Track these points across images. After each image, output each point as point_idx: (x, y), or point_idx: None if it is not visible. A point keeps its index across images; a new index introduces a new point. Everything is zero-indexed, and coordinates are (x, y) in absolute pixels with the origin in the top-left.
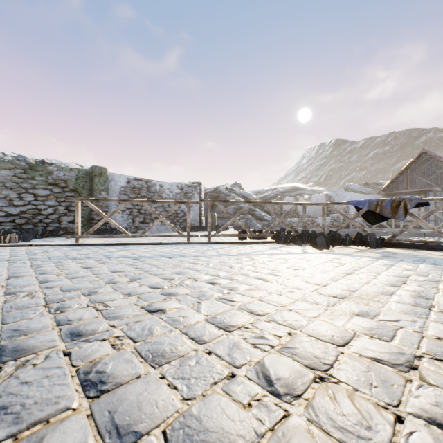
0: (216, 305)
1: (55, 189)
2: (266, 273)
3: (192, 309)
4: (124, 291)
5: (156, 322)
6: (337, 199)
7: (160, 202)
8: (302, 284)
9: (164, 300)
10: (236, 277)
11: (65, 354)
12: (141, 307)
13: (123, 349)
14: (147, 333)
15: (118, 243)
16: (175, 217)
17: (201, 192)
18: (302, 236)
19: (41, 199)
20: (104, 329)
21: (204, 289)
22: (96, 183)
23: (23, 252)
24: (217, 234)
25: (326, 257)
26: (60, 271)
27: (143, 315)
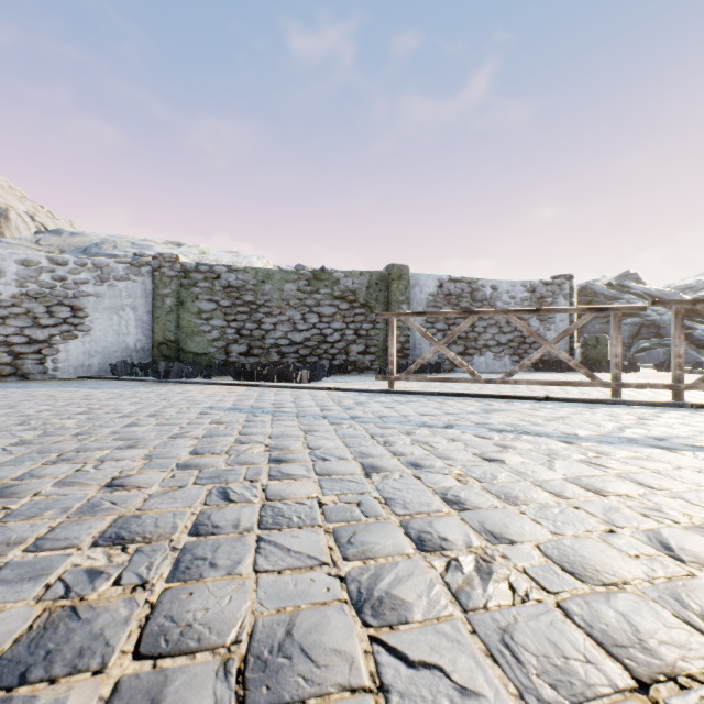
0: None
1: (341, 305)
2: None
3: None
4: None
5: None
6: None
7: (545, 312)
8: None
9: None
10: None
11: None
12: None
13: None
14: None
15: (460, 394)
16: (519, 343)
17: (572, 293)
18: None
19: (326, 321)
20: None
21: None
22: (394, 292)
23: (331, 402)
24: (702, 385)
25: None
26: (446, 464)
27: None
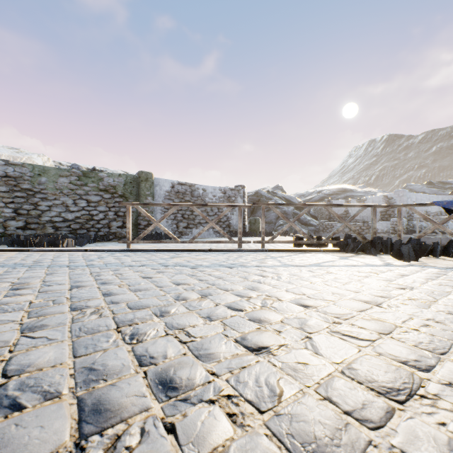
0: (336, 344)
1: (105, 195)
2: (364, 292)
3: (307, 350)
4: (200, 313)
5: (269, 371)
6: (399, 200)
7: (210, 206)
8: (435, 314)
9: (258, 330)
10: (329, 297)
11: (166, 427)
12: (234, 341)
13: (249, 426)
14: (268, 393)
15: (167, 250)
16: (218, 221)
17: (245, 195)
18: (375, 244)
19: (93, 205)
20: (204, 379)
21: (300, 315)
22: (142, 189)
23: (81, 258)
24: (271, 241)
25: (425, 272)
26: (121, 281)
27: (244, 355)
